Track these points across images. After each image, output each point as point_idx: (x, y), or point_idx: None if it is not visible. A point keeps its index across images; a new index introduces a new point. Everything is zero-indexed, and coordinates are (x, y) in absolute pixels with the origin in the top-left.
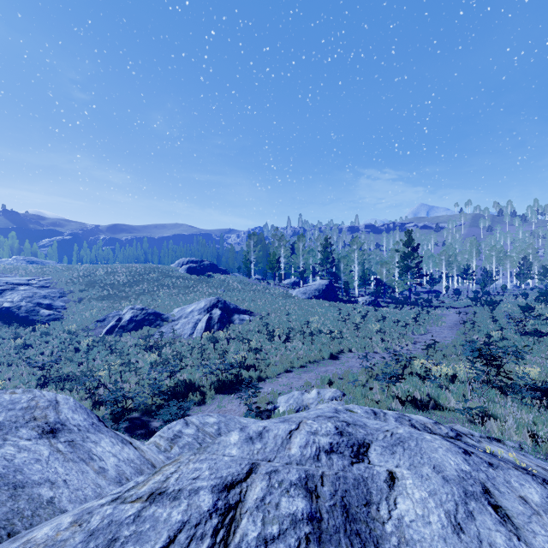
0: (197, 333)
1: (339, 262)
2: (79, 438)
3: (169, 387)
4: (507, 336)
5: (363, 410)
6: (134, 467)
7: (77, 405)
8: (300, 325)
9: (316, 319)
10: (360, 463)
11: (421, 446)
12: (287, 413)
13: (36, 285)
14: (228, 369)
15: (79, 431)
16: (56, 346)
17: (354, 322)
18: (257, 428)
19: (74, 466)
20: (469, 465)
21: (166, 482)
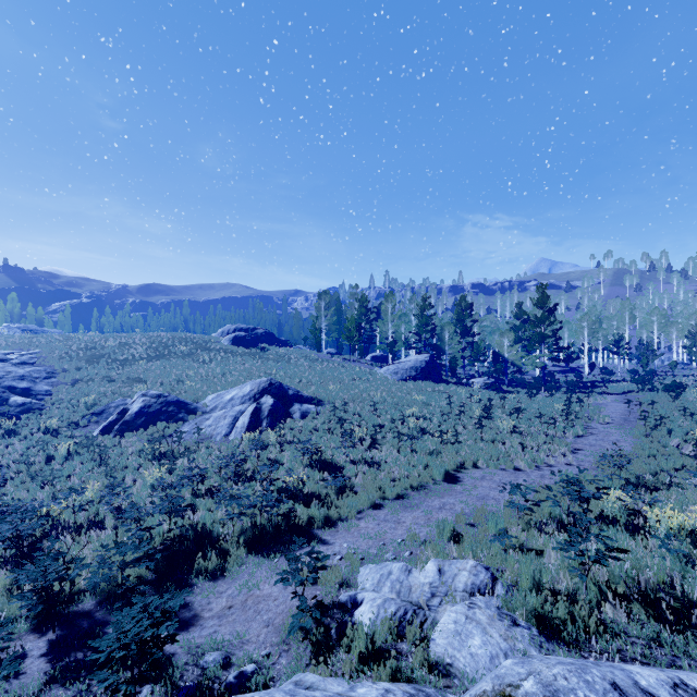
0: (236, 433)
1: (443, 330)
2: None
3: (164, 541)
4: None
5: None
6: None
7: None
8: (392, 421)
9: (415, 412)
10: None
11: None
12: (379, 626)
13: (15, 361)
14: (271, 506)
15: None
16: (19, 453)
17: (473, 416)
18: None
19: None
20: None
21: None
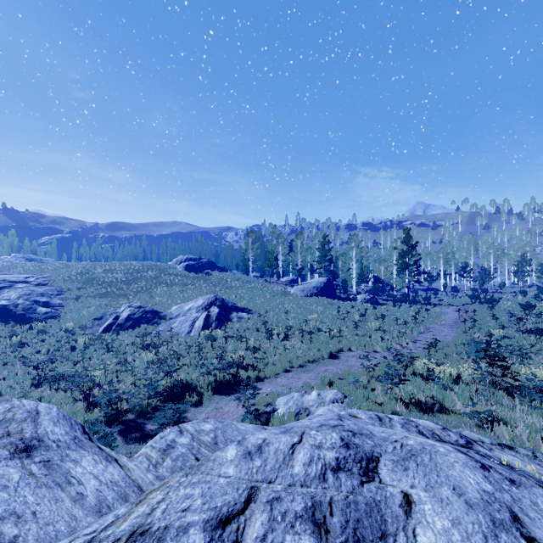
0: (195, 331)
1: (337, 260)
2: (56, 457)
3: (166, 387)
4: (508, 334)
5: (367, 416)
6: (118, 492)
7: (60, 415)
8: (299, 323)
9: (314, 317)
10: (370, 483)
11: (436, 461)
12: (286, 416)
13: (34, 283)
14: (225, 369)
15: (58, 447)
16: (52, 344)
17: (353, 320)
18: (256, 441)
19: (47, 493)
20: (490, 483)
21: (151, 516)
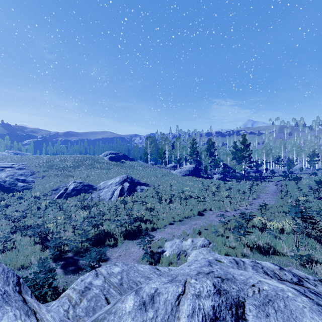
0: (114, 198)
1: (201, 153)
2: None
3: (94, 235)
4: (309, 200)
5: (228, 260)
6: None
7: None
8: (178, 193)
9: (188, 189)
10: None
11: (290, 308)
12: (171, 256)
13: (16, 168)
14: (132, 223)
15: None
16: (25, 206)
17: (212, 190)
18: (149, 290)
19: None
20: None
21: None
